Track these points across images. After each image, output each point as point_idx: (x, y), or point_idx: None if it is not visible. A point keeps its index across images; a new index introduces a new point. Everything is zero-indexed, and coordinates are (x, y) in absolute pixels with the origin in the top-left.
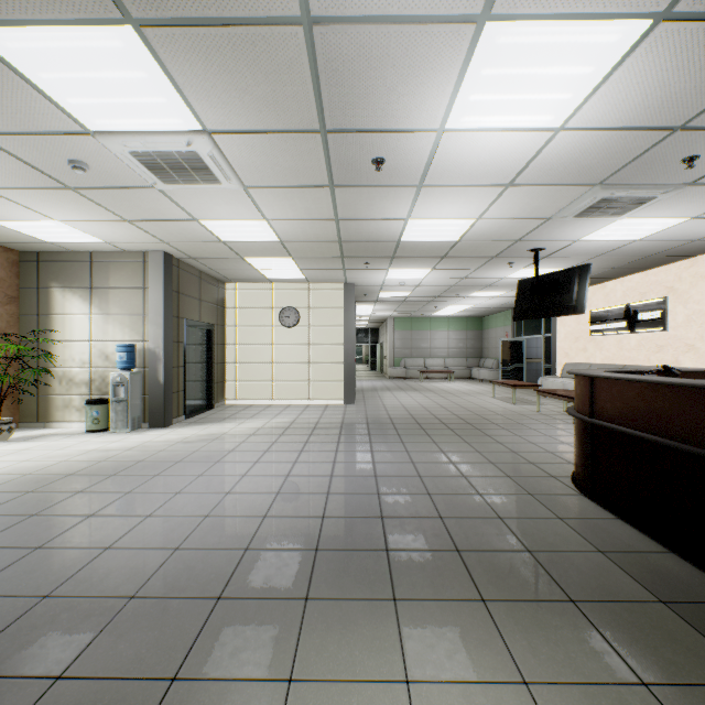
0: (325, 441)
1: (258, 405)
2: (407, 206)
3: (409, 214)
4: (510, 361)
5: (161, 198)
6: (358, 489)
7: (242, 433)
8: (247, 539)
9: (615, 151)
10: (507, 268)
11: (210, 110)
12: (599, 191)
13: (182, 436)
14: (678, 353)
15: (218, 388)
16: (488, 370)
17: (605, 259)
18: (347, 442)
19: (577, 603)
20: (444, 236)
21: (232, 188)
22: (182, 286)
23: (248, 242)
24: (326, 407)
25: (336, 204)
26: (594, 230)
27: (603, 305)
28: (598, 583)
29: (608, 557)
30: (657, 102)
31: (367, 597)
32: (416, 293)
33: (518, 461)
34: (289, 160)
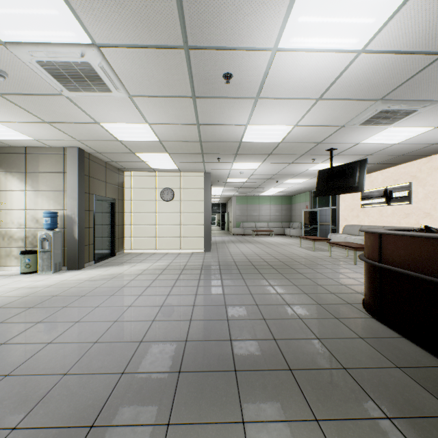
0: (190, 278)
1: (146, 253)
2: (247, 114)
3: (248, 121)
4: (309, 224)
5: (69, 104)
6: (213, 316)
7: (133, 273)
8: (124, 363)
9: (396, 72)
10: (310, 162)
11: (96, 24)
12: (380, 104)
13: (89, 276)
14: (419, 218)
15: (119, 242)
16: (295, 230)
17: (374, 157)
18: (205, 279)
19: (393, 420)
20: (271, 138)
21: (121, 97)
22: (92, 172)
23: (137, 141)
24: (192, 254)
25: (197, 112)
26: (370, 136)
27: (369, 188)
28: (404, 398)
29: (405, 373)
30: (435, 29)
31: (220, 421)
32: (251, 180)
33: (323, 291)
34: (161, 73)
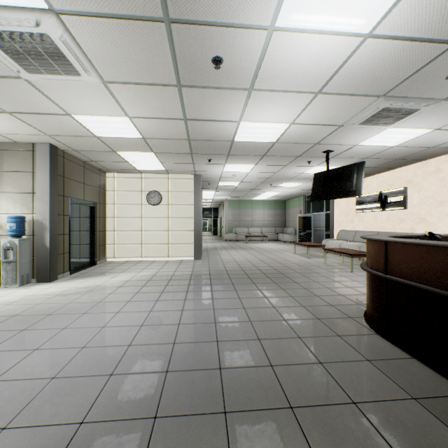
0: (177, 290)
1: (130, 262)
2: (239, 109)
3: (241, 117)
4: (303, 229)
5: (31, 90)
6: (200, 337)
7: (113, 285)
8: (86, 407)
9: (403, 63)
10: (305, 165)
11: None
12: (383, 101)
13: (62, 289)
14: (414, 223)
15: (100, 249)
16: (289, 235)
17: (370, 160)
18: (194, 291)
19: None
20: (265, 138)
21: (93, 82)
22: (67, 172)
23: (117, 138)
24: (181, 262)
25: (184, 104)
26: (369, 137)
27: (364, 192)
28: (428, 443)
29: (423, 406)
30: None
31: None
32: (244, 183)
33: (321, 303)
34: (139, 53)
